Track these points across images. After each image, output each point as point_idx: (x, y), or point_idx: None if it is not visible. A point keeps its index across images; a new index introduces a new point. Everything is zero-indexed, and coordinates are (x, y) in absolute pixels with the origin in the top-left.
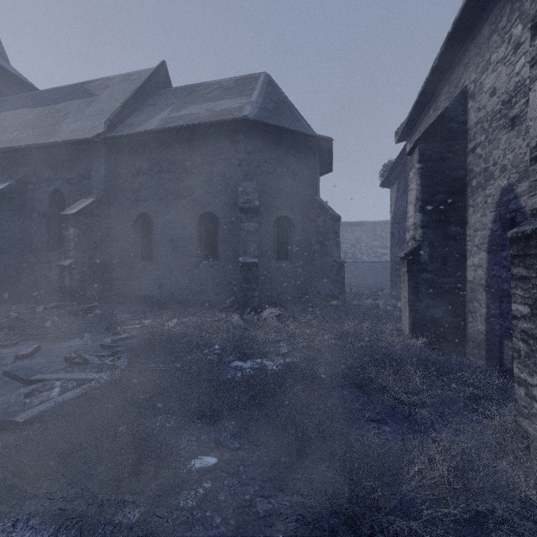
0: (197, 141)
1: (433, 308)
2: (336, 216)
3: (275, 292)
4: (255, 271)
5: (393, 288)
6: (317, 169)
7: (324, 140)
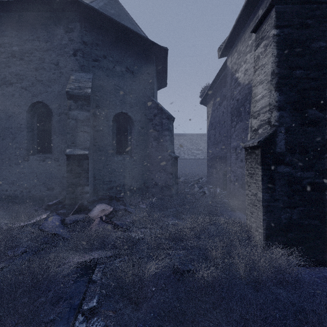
0: (27, 25)
1: (290, 208)
2: (170, 116)
3: (114, 184)
4: (85, 164)
5: (209, 177)
6: (154, 78)
7: (160, 49)
